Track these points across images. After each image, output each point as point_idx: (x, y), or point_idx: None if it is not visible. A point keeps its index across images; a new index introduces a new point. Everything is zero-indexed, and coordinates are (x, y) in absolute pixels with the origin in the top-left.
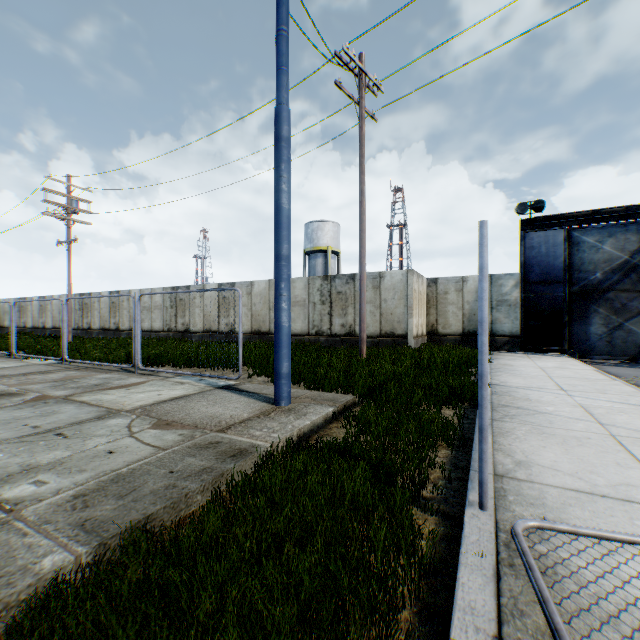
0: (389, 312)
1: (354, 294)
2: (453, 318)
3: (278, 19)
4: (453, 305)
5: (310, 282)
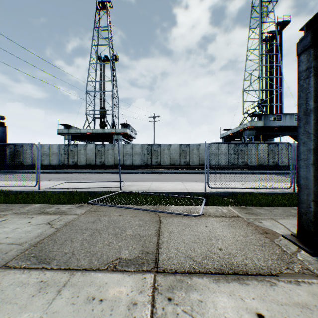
0: None
1: None
2: None
3: None
4: None
5: None
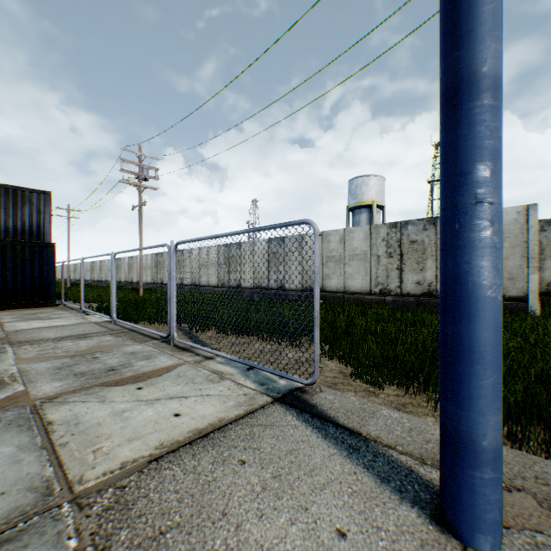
0: None
1: (435, 243)
2: None
3: None
4: None
5: (372, 231)
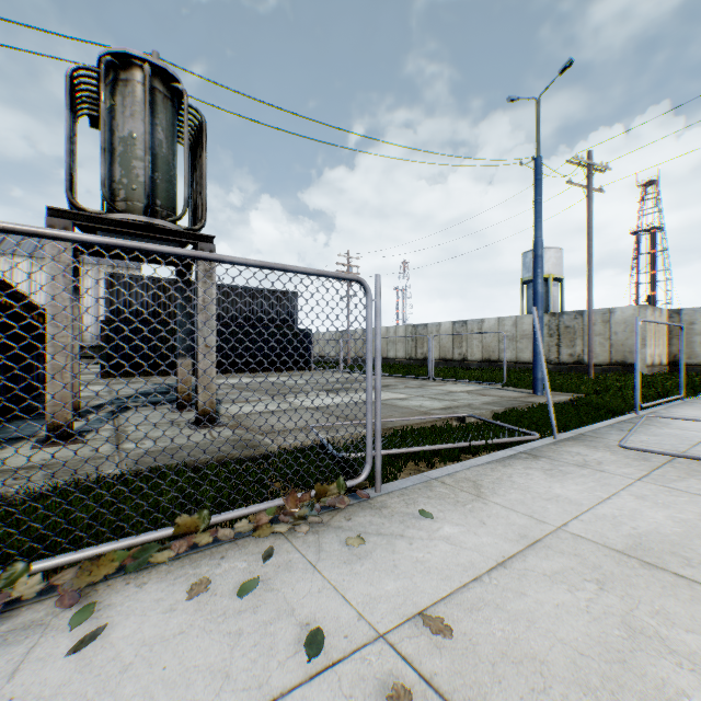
0: (618, 343)
1: (582, 328)
2: (699, 348)
3: (535, 194)
4: (699, 335)
5: None
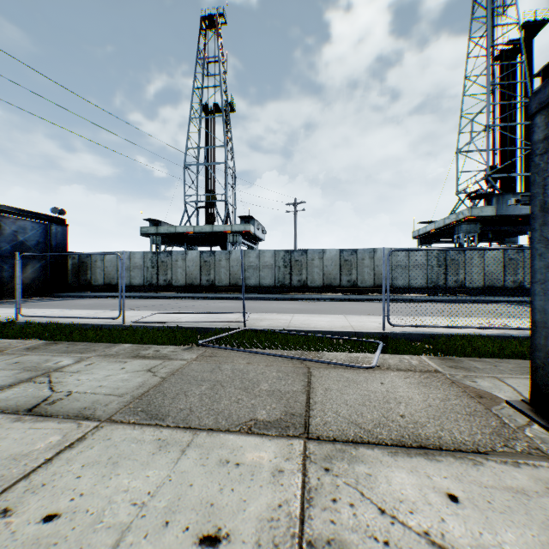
0: None
1: None
2: None
3: None
4: None
5: None
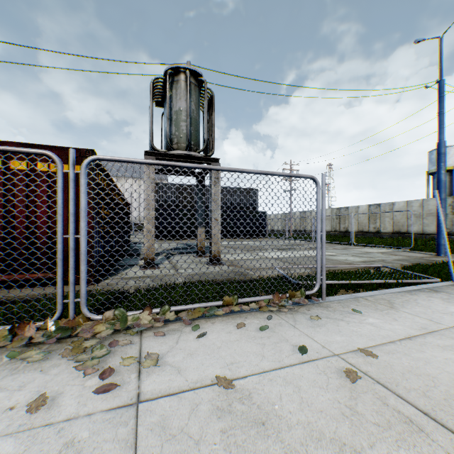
0: None
1: None
2: None
3: (438, 107)
4: None
5: None
